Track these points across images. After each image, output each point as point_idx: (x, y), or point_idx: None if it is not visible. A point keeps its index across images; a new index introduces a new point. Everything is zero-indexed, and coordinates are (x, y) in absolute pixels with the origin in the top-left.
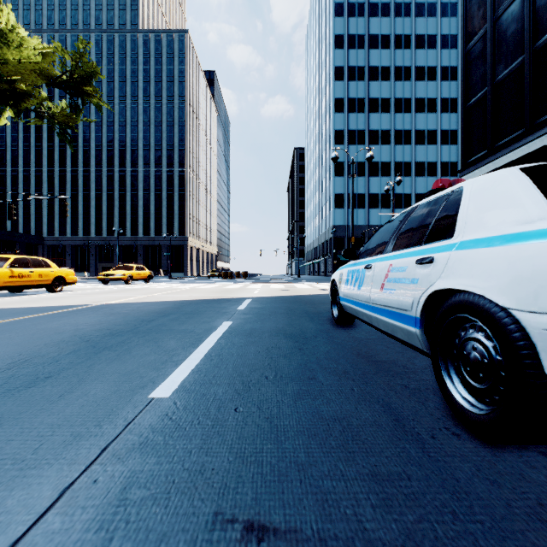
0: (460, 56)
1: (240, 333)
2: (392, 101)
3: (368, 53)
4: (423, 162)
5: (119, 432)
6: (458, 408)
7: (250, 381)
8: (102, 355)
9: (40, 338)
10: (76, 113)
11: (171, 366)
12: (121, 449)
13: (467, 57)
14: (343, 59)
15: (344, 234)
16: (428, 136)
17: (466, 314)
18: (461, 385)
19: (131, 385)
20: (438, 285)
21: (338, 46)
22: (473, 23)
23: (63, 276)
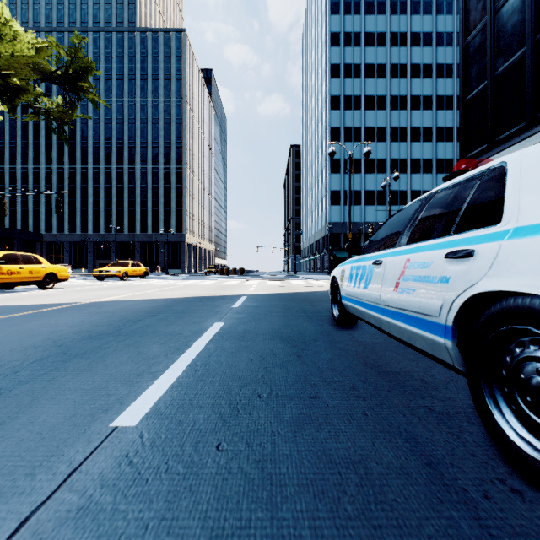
0: (455, 54)
1: (232, 336)
2: (388, 98)
3: (364, 50)
4: (419, 159)
5: (55, 486)
6: (514, 452)
7: (239, 401)
8: (70, 364)
9: (9, 341)
10: (71, 108)
11: (147, 379)
12: (48, 522)
13: (466, 51)
14: (339, 56)
15: (340, 231)
16: (424, 133)
17: (528, 325)
18: (515, 419)
19: (92, 408)
20: (484, 285)
21: (334, 44)
22: (472, 16)
23: (55, 273)
